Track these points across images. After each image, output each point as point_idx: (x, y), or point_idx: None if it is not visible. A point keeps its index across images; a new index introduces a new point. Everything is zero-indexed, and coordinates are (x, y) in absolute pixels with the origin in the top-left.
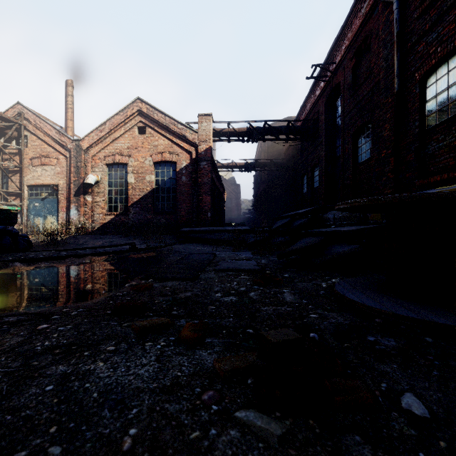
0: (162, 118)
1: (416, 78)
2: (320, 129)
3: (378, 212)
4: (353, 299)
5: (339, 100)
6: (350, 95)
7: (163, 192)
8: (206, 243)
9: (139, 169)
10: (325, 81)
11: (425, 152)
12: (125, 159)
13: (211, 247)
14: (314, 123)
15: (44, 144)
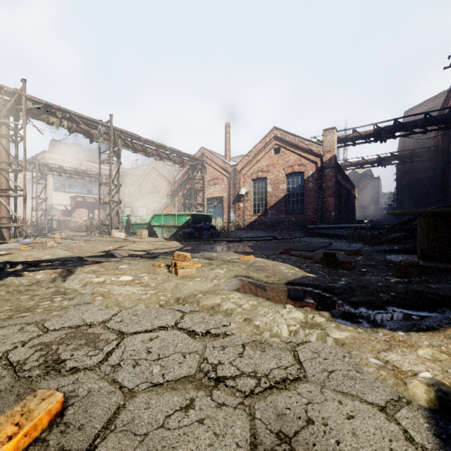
0: (292, 139)
1: None
2: None
3: None
4: (387, 258)
5: None
6: None
7: (293, 197)
8: (328, 237)
9: (274, 180)
10: None
11: None
12: (264, 174)
13: (331, 240)
14: None
15: (215, 171)
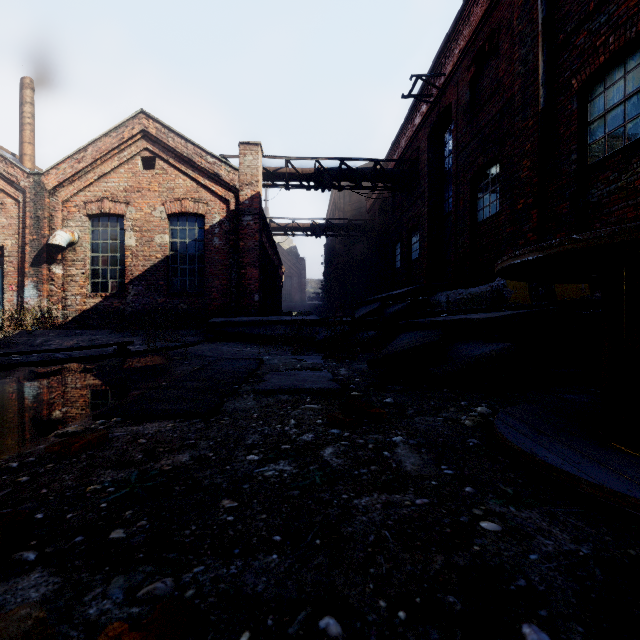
0: (181, 145)
1: (573, 87)
2: (422, 174)
3: (568, 280)
4: (565, 469)
5: (448, 131)
6: (467, 122)
7: (183, 262)
8: (250, 341)
9: (143, 224)
10: (429, 102)
11: (586, 201)
12: (119, 207)
13: (257, 348)
14: (412, 166)
15: None
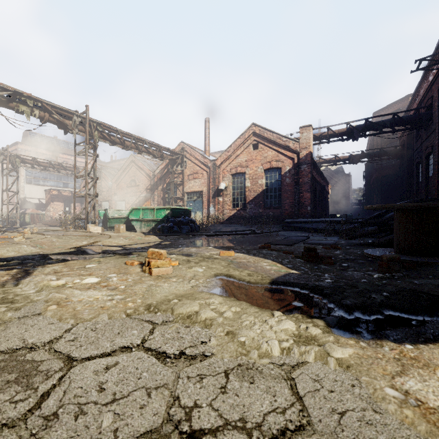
0: (270, 135)
1: None
2: (434, 116)
3: None
4: (366, 252)
5: None
6: None
7: (271, 192)
8: (305, 231)
9: (253, 175)
10: (435, 69)
11: None
12: (243, 169)
13: (308, 234)
14: (429, 109)
15: (195, 165)
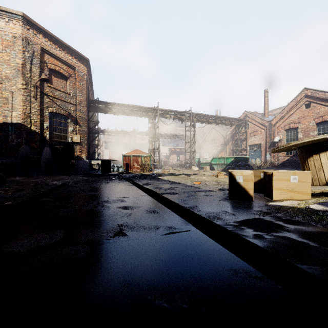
0: (322, 95)
1: None
2: None
3: None
4: None
5: None
6: None
7: None
8: None
9: (305, 129)
10: None
11: None
12: (296, 125)
13: None
14: None
15: (255, 126)
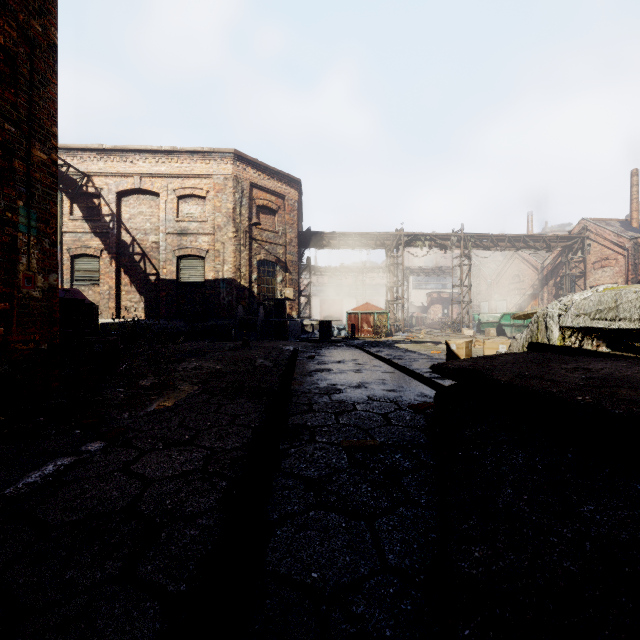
0: None
1: None
2: None
3: None
4: None
5: None
6: None
7: None
8: None
9: None
10: None
11: None
12: None
13: None
14: None
15: (603, 249)
